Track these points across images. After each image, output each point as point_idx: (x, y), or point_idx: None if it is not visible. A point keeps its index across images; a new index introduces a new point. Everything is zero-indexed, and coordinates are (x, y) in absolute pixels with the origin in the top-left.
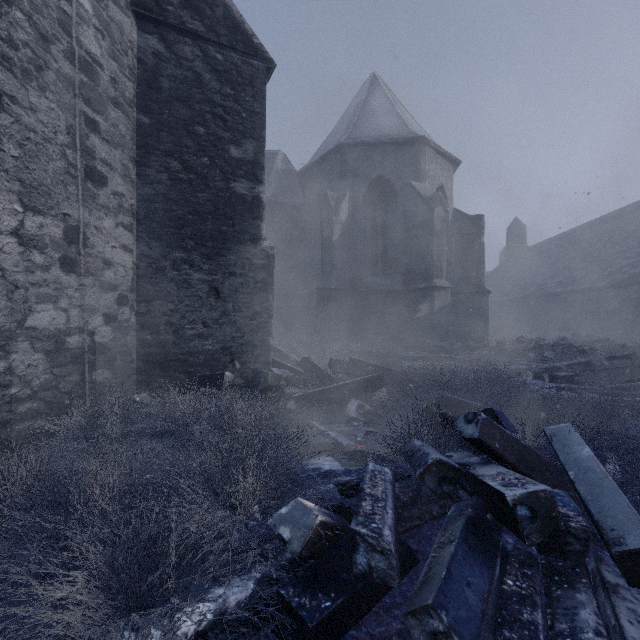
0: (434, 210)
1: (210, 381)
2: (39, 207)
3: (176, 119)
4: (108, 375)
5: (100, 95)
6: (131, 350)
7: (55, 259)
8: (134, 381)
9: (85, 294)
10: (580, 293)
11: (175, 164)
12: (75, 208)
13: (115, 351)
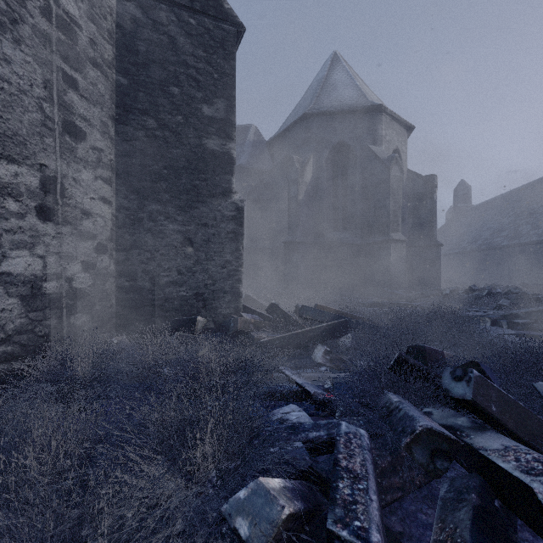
0: (391, 170)
1: (183, 325)
2: (14, 156)
3: (152, 80)
4: (87, 319)
5: (78, 54)
6: (110, 296)
7: (31, 207)
8: (113, 325)
9: (63, 242)
10: (526, 246)
11: (151, 122)
12: (52, 159)
13: (94, 296)
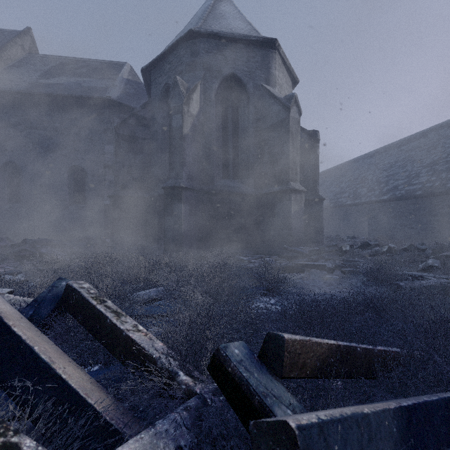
0: (290, 110)
1: None
2: None
3: None
4: None
5: None
6: None
7: None
8: None
9: None
10: (366, 205)
11: None
12: None
13: None
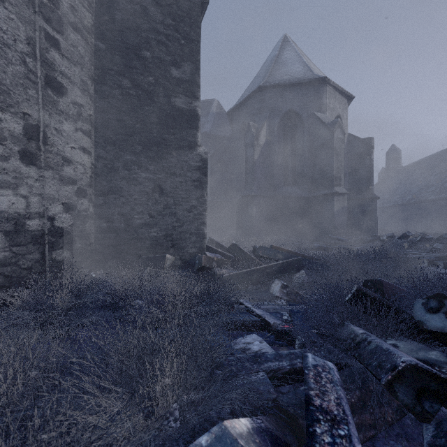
0: (334, 133)
1: (154, 262)
2: None
3: (127, 45)
4: (68, 255)
5: (60, 18)
6: (89, 235)
7: (14, 151)
8: (92, 261)
9: (45, 185)
10: None
11: (126, 82)
12: (35, 109)
13: (74, 235)
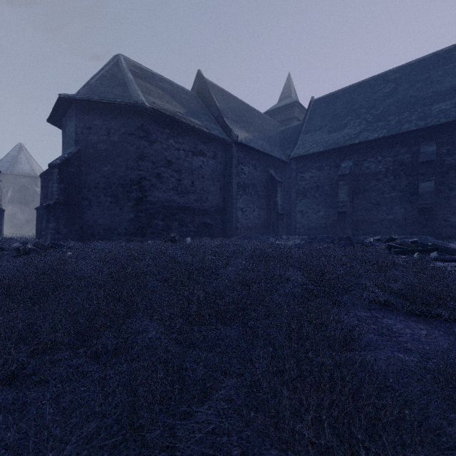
0: None
1: None
2: None
3: None
4: None
5: None
6: None
7: None
8: None
9: None
10: None
11: None
12: None
13: None
